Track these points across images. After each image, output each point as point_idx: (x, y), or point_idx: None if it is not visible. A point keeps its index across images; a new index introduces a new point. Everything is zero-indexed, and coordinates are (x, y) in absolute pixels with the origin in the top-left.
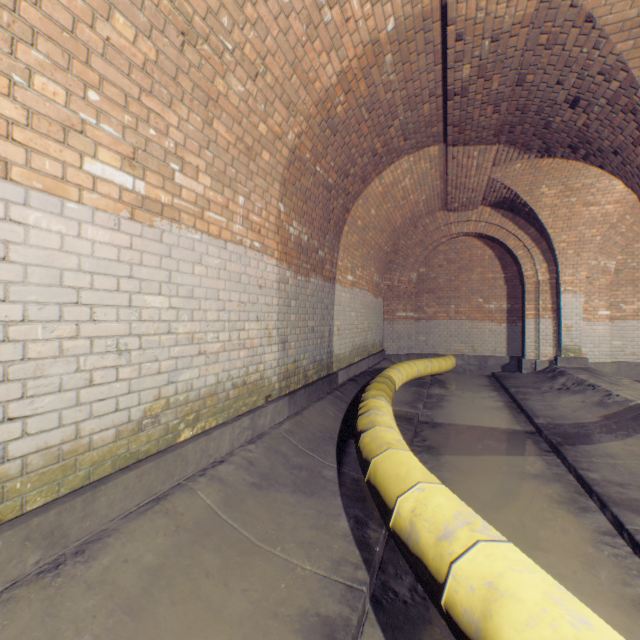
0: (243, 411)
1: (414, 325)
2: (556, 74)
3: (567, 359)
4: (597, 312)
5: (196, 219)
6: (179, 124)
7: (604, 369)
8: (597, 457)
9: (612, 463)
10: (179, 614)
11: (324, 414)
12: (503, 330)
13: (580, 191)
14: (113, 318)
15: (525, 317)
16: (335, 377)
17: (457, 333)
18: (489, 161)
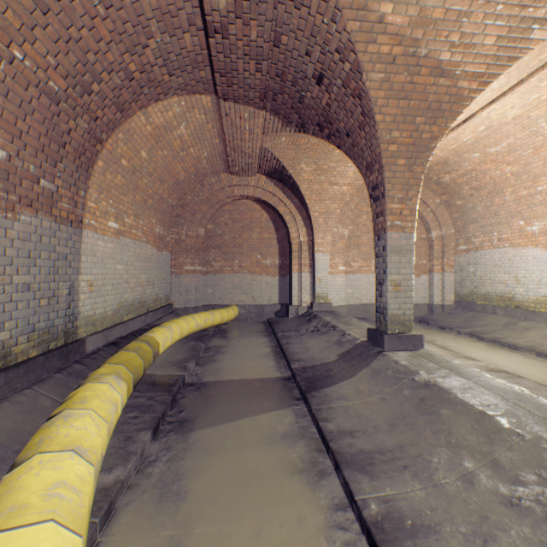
0: None
1: (203, 278)
2: (305, 43)
3: (319, 304)
4: (338, 268)
5: None
6: None
7: (342, 310)
8: (335, 401)
9: (345, 406)
10: None
11: (30, 408)
12: (276, 282)
13: (327, 172)
14: None
15: (292, 271)
16: (79, 345)
17: (241, 285)
18: (260, 127)
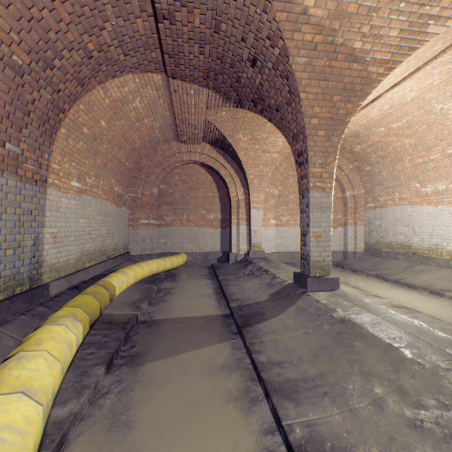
0: None
1: (156, 230)
2: (241, 30)
3: (254, 252)
4: (270, 221)
5: None
6: None
7: (273, 257)
8: (266, 335)
9: (275, 339)
10: None
11: None
12: (219, 233)
13: (261, 141)
14: None
15: (231, 224)
16: (43, 290)
17: (188, 236)
18: (204, 102)
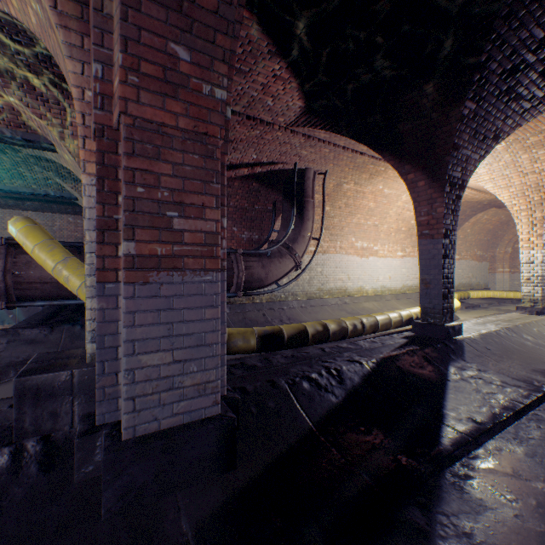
0: (416, 292)
1: (510, 275)
2: None
3: None
4: None
5: (408, 256)
6: (406, 242)
7: None
8: None
9: None
10: (411, 306)
11: None
12: None
13: None
14: (399, 273)
15: None
16: None
17: None
18: None
